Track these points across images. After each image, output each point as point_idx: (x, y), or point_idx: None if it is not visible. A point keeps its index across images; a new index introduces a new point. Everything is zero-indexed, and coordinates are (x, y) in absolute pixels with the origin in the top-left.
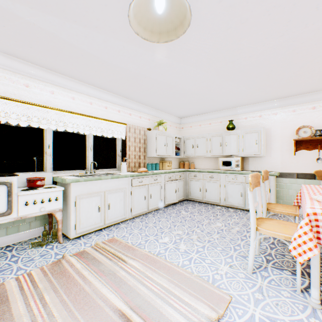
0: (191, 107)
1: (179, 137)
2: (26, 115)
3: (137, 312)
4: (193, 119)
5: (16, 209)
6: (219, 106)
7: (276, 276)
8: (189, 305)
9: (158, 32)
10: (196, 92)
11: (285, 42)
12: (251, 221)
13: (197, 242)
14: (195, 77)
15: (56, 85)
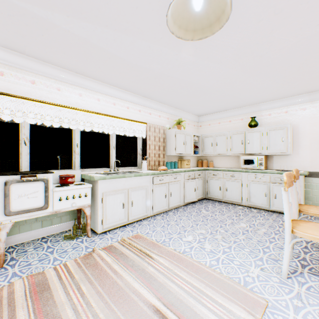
0: (211, 105)
1: (197, 135)
2: (58, 117)
3: (171, 309)
4: (212, 117)
5: (52, 203)
6: (240, 103)
7: (315, 283)
8: (223, 307)
9: (193, 30)
10: (218, 89)
11: None
12: (286, 222)
13: (222, 242)
14: (219, 74)
15: (84, 87)
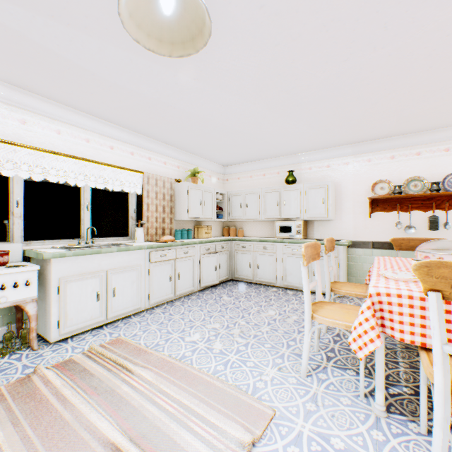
0: (237, 152)
1: (222, 193)
2: None
3: (139, 444)
4: (241, 168)
5: None
6: (275, 152)
7: (337, 378)
8: (216, 427)
9: (170, 42)
10: (242, 131)
11: (351, 69)
12: (306, 306)
13: (239, 338)
14: (239, 110)
15: (30, 110)
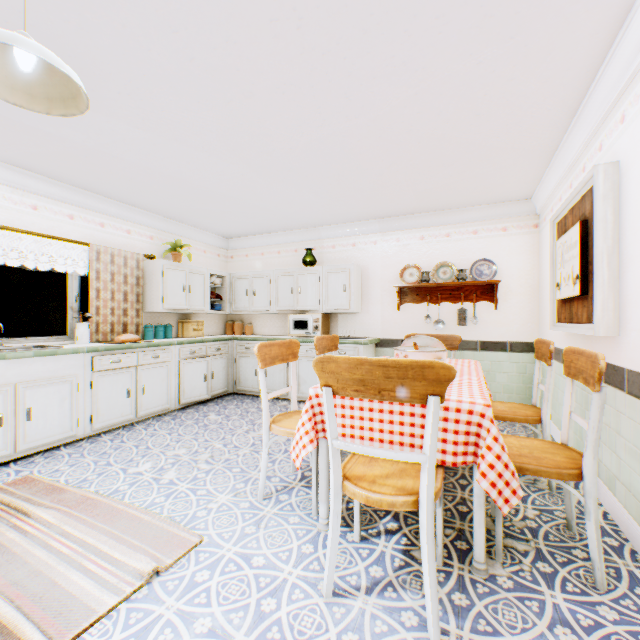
0: (237, 221)
1: (221, 275)
2: None
3: (5, 592)
4: (250, 242)
5: None
6: (289, 223)
7: (300, 498)
8: (117, 562)
9: (46, 97)
10: (232, 195)
11: (333, 136)
12: (264, 416)
13: (204, 464)
14: (216, 169)
15: None
